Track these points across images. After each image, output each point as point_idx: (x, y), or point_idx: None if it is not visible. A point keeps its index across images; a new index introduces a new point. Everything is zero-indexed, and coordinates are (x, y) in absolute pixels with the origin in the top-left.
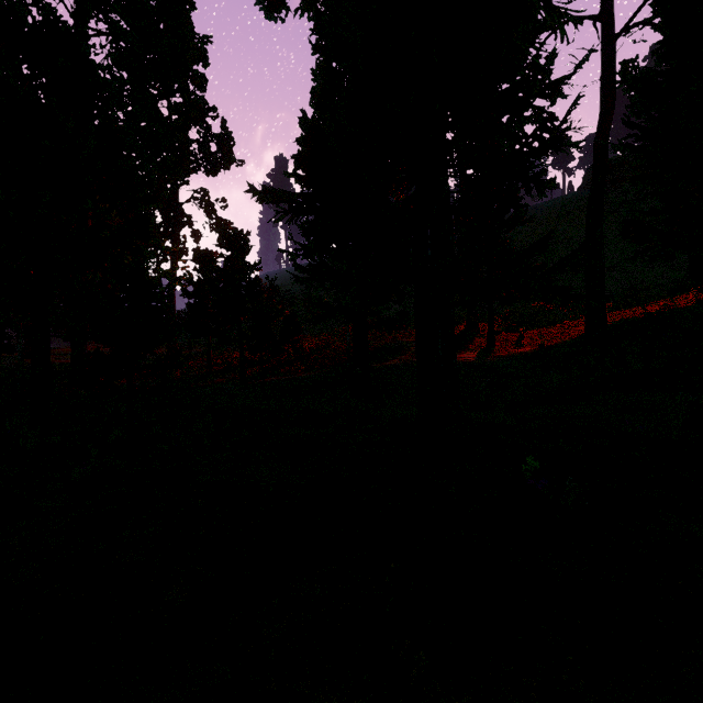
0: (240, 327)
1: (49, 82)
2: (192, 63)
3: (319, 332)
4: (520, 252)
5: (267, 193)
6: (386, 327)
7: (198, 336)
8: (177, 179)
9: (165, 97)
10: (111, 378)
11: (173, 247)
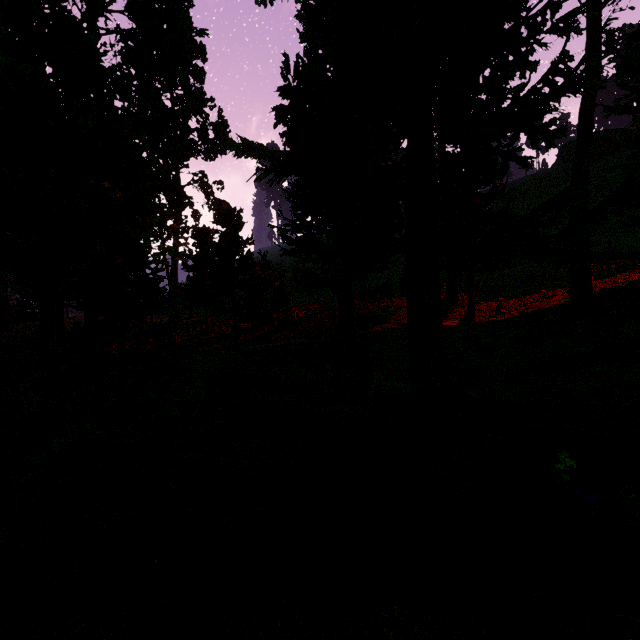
0: (233, 298)
1: (56, 70)
2: (191, 56)
3: (306, 302)
4: (517, 214)
5: (247, 149)
6: (370, 297)
7: (195, 306)
8: (177, 163)
9: (168, 90)
10: (101, 346)
11: (174, 225)
